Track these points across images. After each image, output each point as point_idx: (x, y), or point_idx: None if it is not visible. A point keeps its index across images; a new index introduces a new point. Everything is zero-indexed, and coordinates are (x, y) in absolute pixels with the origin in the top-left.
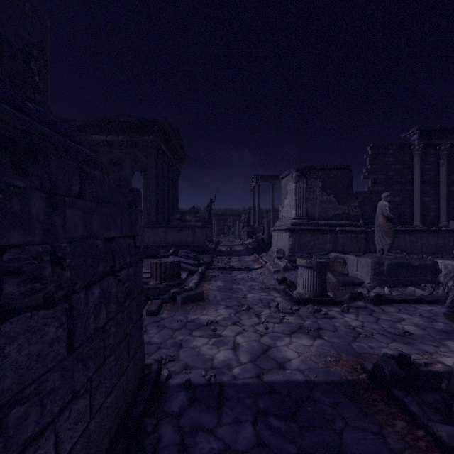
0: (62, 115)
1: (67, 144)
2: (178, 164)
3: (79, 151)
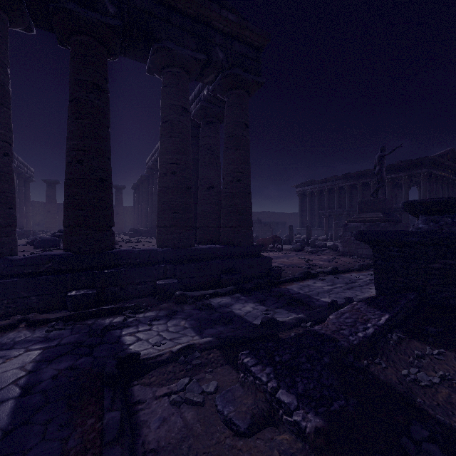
0: (364, 170)
1: (397, 219)
2: (454, 175)
3: (398, 219)
